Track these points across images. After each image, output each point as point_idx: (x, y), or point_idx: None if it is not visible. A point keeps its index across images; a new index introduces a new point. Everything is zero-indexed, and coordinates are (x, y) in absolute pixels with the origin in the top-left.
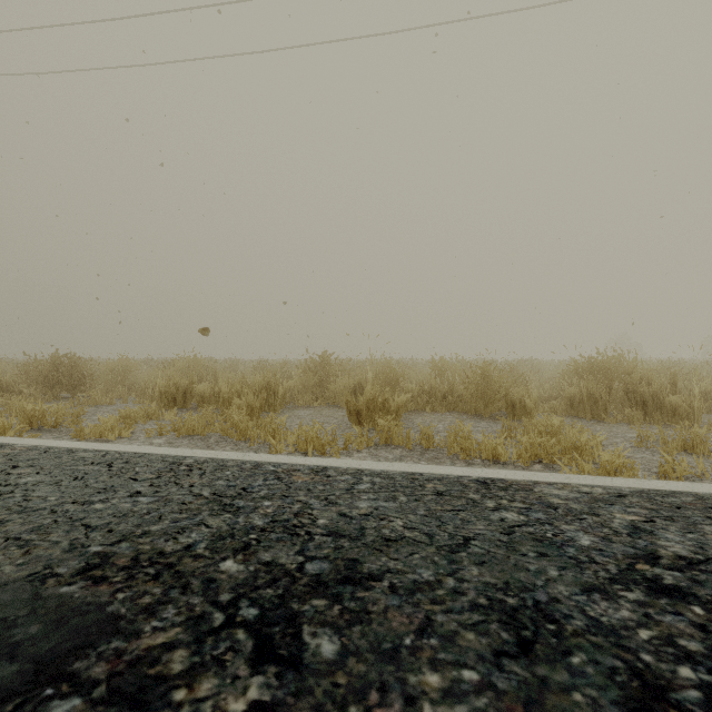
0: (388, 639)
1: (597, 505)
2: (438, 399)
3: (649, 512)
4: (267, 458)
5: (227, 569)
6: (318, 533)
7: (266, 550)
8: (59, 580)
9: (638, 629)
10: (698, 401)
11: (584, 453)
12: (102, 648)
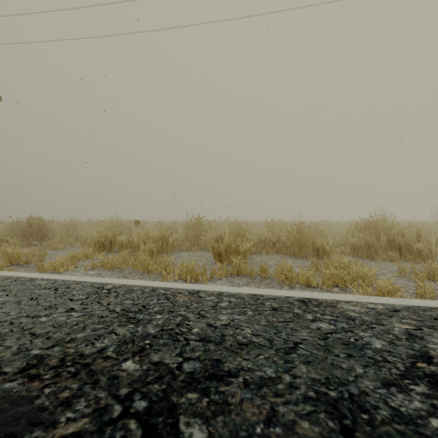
0: (244, 428)
1: (381, 317)
2: (270, 246)
3: (417, 322)
4: (160, 285)
5: (127, 367)
6: (193, 339)
7: (156, 352)
8: (4, 377)
9: (429, 418)
10: (434, 246)
11: (365, 280)
12: (26, 437)
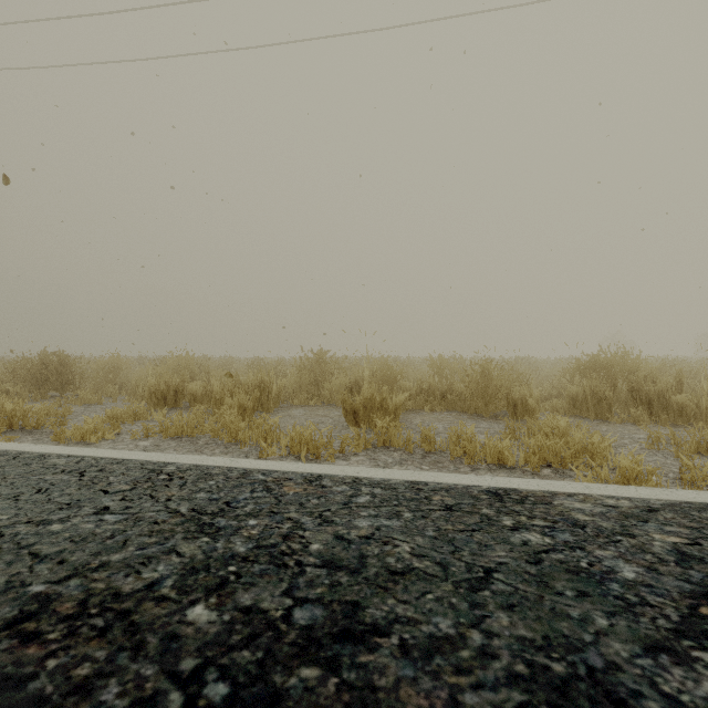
0: None
1: (629, 523)
2: (437, 398)
3: (690, 531)
4: (257, 465)
5: (195, 618)
6: (310, 563)
7: (246, 588)
8: None
9: None
10: (706, 400)
11: (596, 456)
12: None
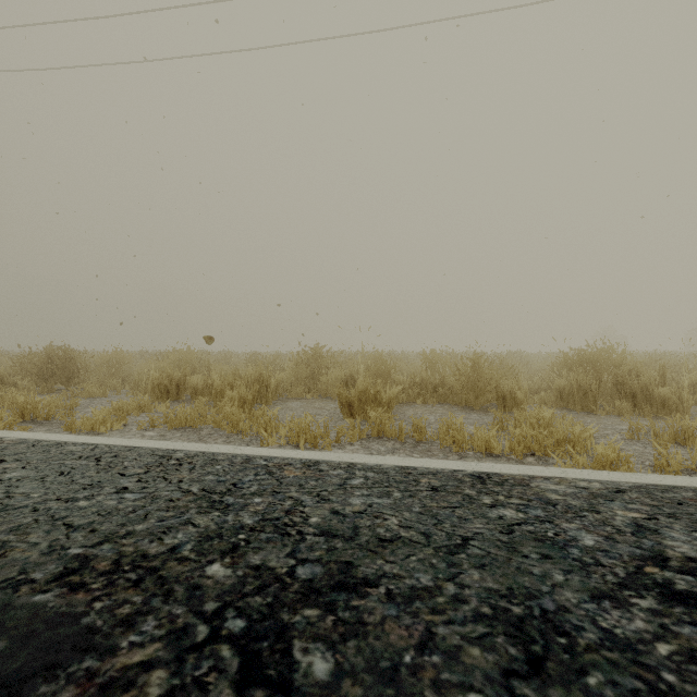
0: (386, 655)
1: (597, 501)
2: (429, 391)
3: (650, 508)
4: (258, 452)
5: (213, 573)
6: (310, 533)
7: (255, 552)
8: (33, 587)
9: (655, 642)
10: (687, 393)
11: (577, 445)
12: (73, 668)
